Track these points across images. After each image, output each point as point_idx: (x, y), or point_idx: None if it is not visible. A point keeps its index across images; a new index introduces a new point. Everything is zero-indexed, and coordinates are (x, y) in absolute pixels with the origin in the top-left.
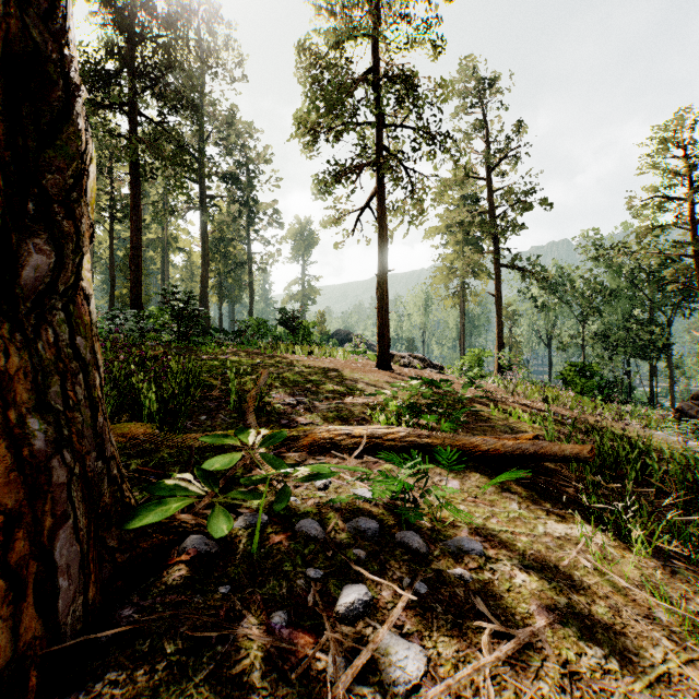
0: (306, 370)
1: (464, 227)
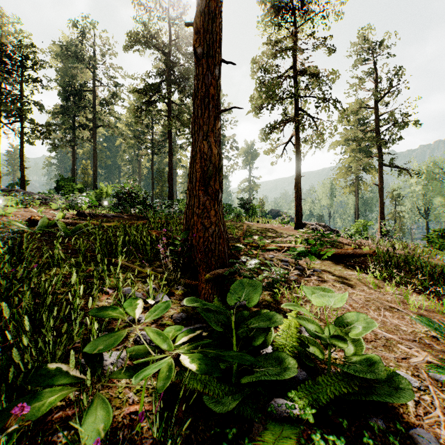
0: (258, 229)
1: (355, 142)
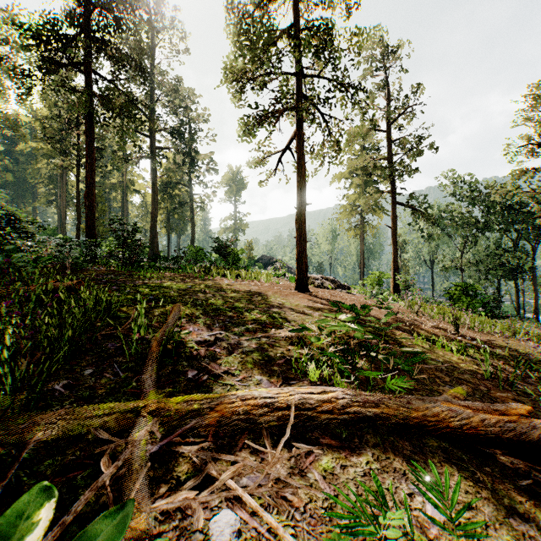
0: (231, 295)
1: (366, 172)
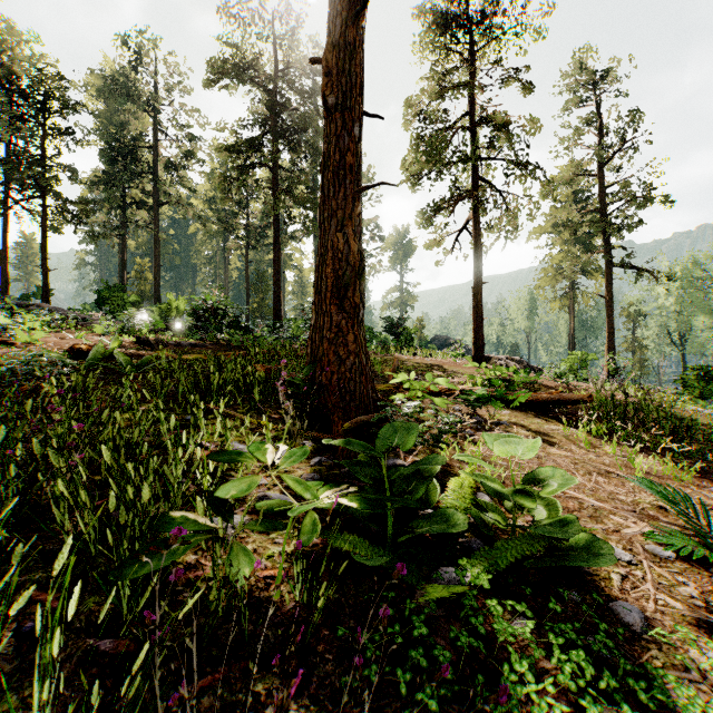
0: (415, 364)
1: (569, 228)
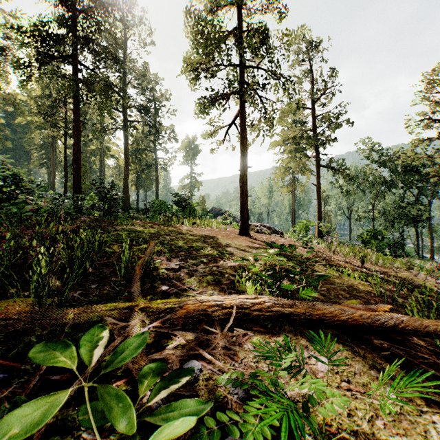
0: (189, 237)
1: (296, 140)
